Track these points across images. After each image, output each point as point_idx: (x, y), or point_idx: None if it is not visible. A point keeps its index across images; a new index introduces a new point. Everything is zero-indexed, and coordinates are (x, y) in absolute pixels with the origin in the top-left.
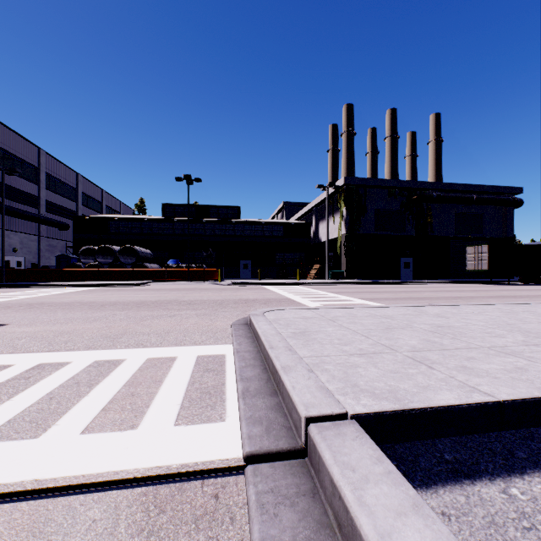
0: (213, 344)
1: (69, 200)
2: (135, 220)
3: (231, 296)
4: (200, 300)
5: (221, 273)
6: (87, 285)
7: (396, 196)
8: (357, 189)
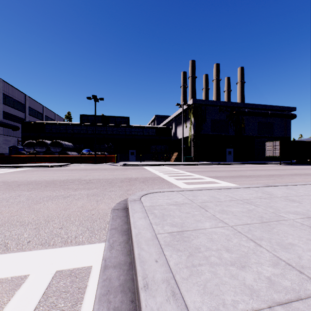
0: (84, 243)
1: (20, 111)
2: (62, 124)
3: (120, 175)
4: (97, 179)
5: (117, 158)
6: (25, 166)
7: (223, 111)
8: (201, 107)
